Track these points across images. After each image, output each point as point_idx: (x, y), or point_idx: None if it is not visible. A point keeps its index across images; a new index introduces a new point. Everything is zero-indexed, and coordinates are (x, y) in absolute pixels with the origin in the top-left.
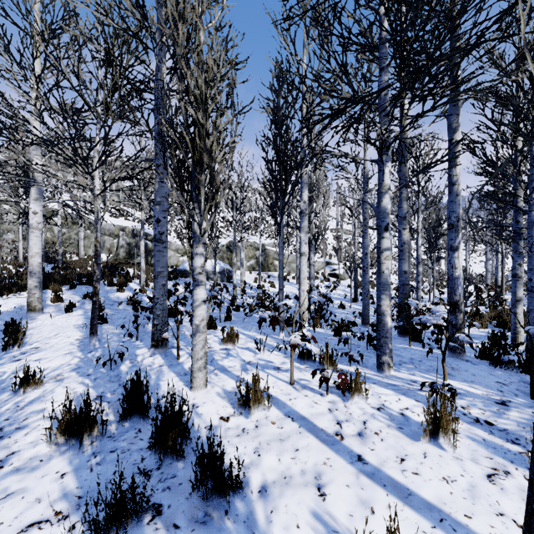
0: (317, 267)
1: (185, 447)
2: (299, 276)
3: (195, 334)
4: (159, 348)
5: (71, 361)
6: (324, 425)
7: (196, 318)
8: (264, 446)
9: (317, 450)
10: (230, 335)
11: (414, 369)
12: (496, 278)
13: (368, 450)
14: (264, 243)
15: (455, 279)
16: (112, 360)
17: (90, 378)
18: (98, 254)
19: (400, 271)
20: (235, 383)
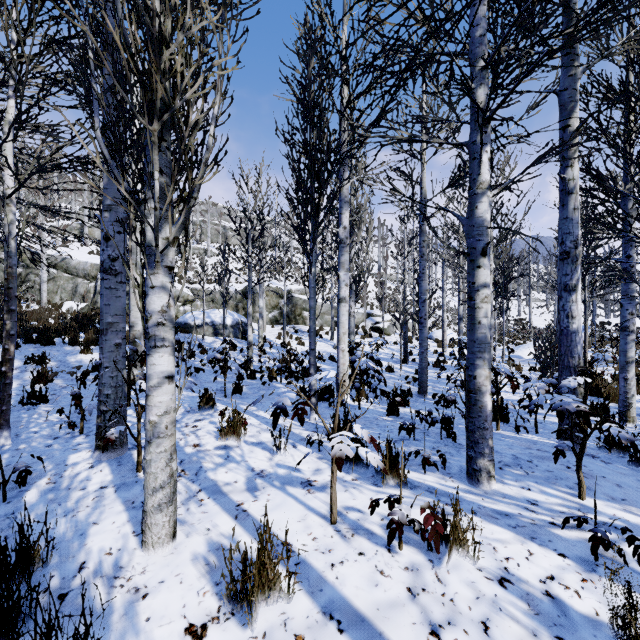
0: (356, 319)
1: None
2: (338, 330)
3: (150, 440)
4: (109, 451)
5: None
6: (407, 639)
7: (152, 410)
8: None
9: None
10: (233, 424)
11: (525, 477)
12: None
13: None
14: (291, 289)
15: (571, 333)
16: (7, 483)
17: None
18: (10, 294)
19: None
20: (231, 523)
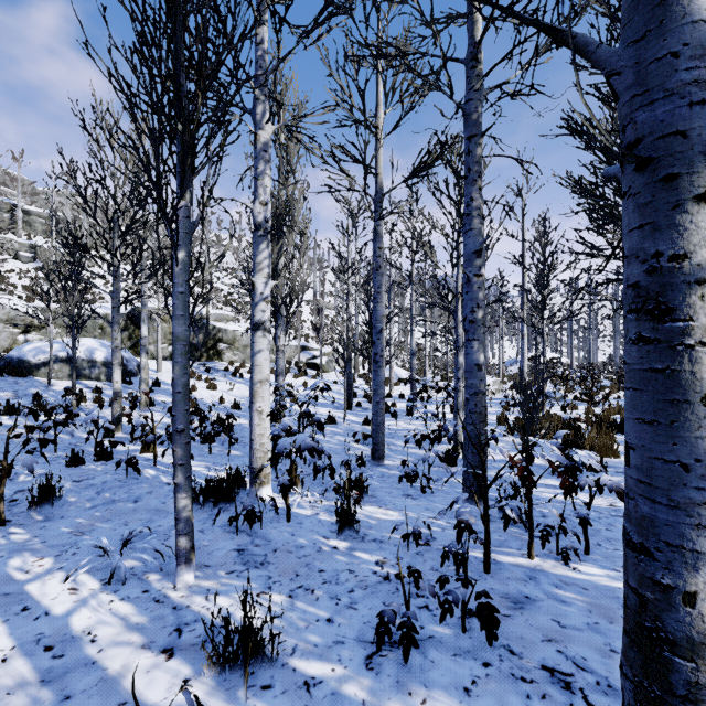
0: (288, 354)
1: None
2: (252, 378)
3: None
4: None
5: None
6: None
7: None
8: None
9: None
10: None
11: None
12: (522, 368)
13: None
14: (201, 314)
15: None
16: None
17: None
18: None
19: (468, 365)
20: None
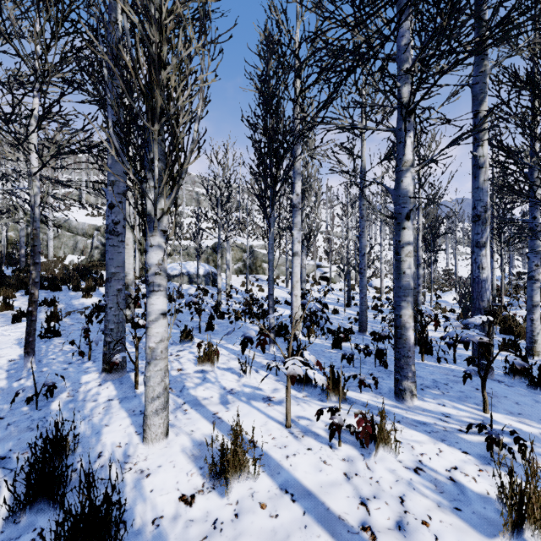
0: (307, 270)
1: None
2: (292, 279)
3: (149, 361)
4: (113, 373)
5: None
6: (342, 507)
7: (151, 338)
8: None
9: None
10: (208, 353)
11: (441, 396)
12: (492, 281)
13: None
14: (253, 244)
15: (482, 281)
16: (38, 395)
17: (1, 424)
18: (35, 250)
19: None
20: (209, 427)
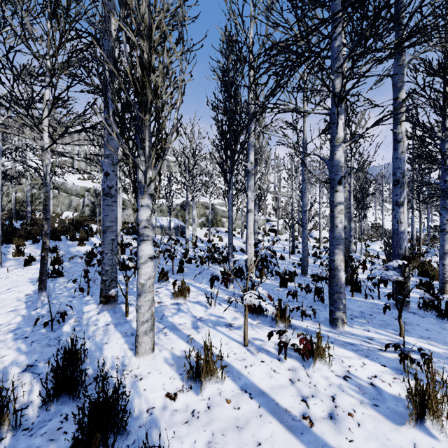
0: (259, 224)
1: (119, 445)
2: (247, 231)
3: (140, 294)
4: (108, 304)
5: (12, 320)
6: (288, 403)
7: (141, 276)
8: (218, 439)
9: (284, 443)
10: (181, 290)
11: (367, 324)
12: (412, 232)
13: (345, 441)
14: (214, 203)
15: (400, 233)
16: (53, 320)
17: (26, 341)
18: (46, 208)
19: None
20: (185, 345)
